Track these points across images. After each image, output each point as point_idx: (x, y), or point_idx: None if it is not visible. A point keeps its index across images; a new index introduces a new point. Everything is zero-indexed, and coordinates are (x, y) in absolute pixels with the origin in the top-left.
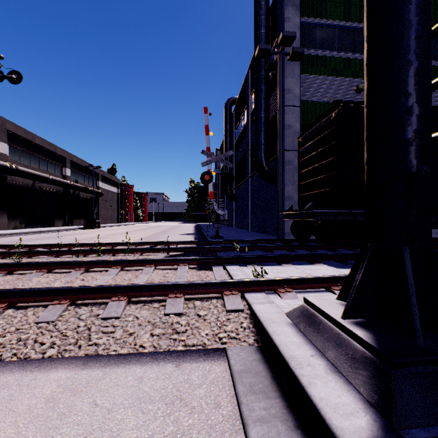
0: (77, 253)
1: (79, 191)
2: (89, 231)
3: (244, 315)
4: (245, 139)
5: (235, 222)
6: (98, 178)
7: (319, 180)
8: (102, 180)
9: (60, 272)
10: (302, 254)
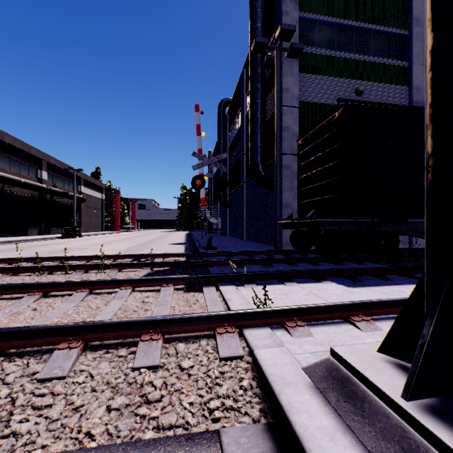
0: (41, 270)
1: (57, 196)
2: (67, 241)
3: (244, 365)
4: (239, 143)
5: (229, 230)
6: (79, 183)
7: (322, 186)
8: (85, 184)
9: (9, 297)
10: (307, 270)
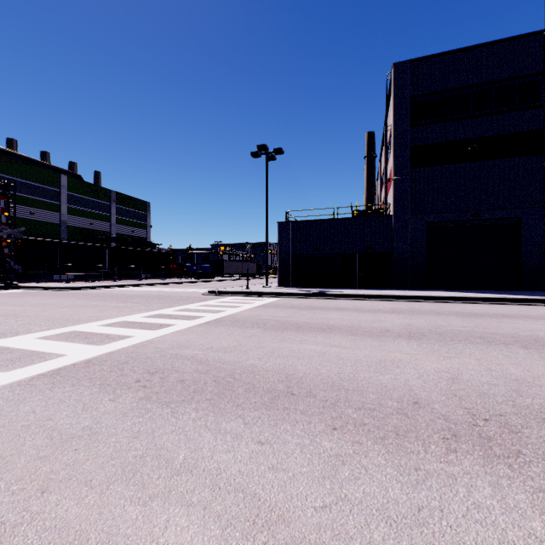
0: None
1: None
2: None
3: None
4: None
5: None
6: None
7: None
8: None
9: None
10: None
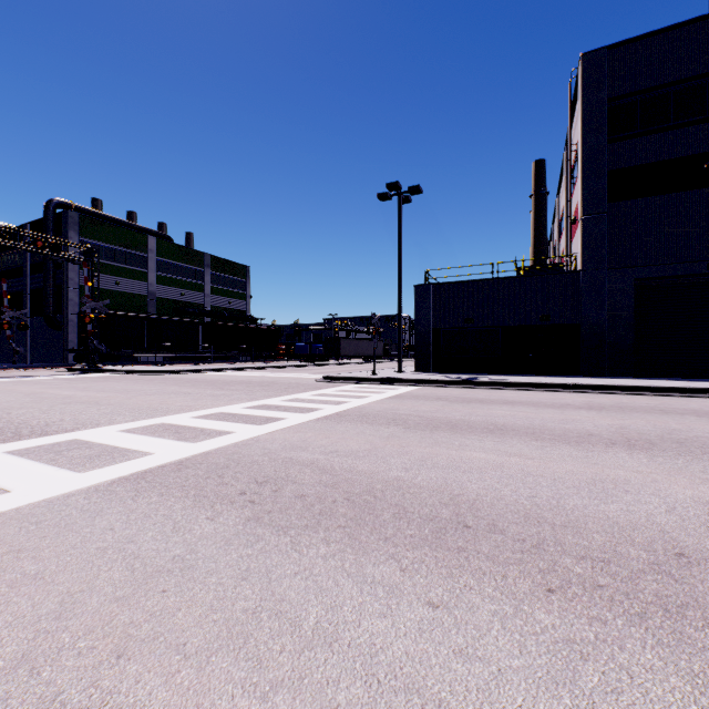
0: None
1: None
2: None
3: (66, 369)
4: (20, 279)
5: None
6: None
7: None
8: None
9: None
10: None
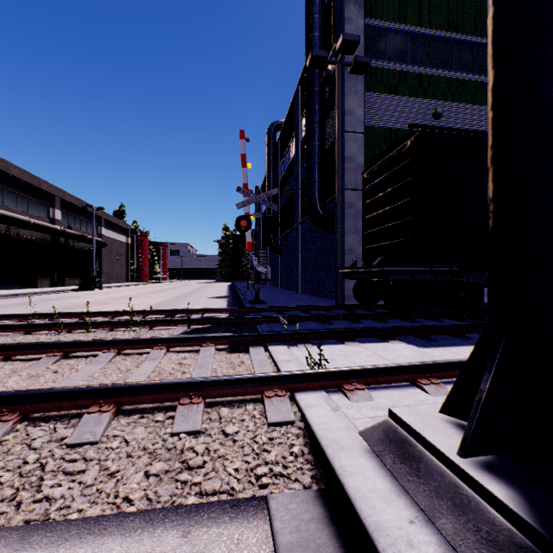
0: (58, 328)
1: (73, 240)
2: (86, 294)
3: (295, 430)
4: (293, 175)
5: (280, 281)
6: (100, 223)
7: (391, 228)
8: (106, 225)
9: (25, 358)
10: (372, 327)
